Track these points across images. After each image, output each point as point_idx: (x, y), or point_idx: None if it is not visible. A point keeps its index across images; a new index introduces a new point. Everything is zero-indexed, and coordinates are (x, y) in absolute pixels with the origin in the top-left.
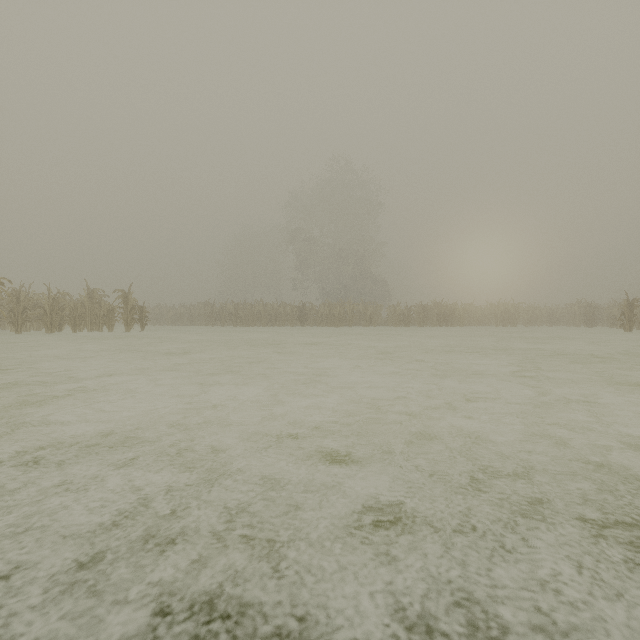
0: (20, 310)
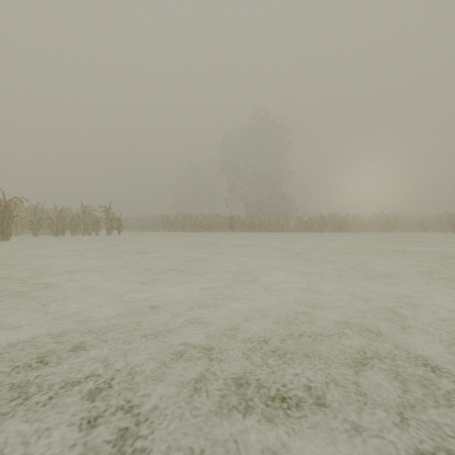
0: (36, 220)
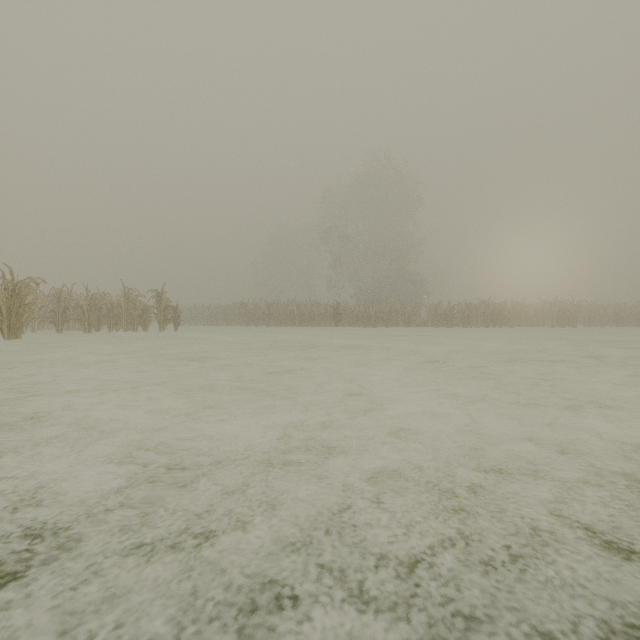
0: (60, 310)
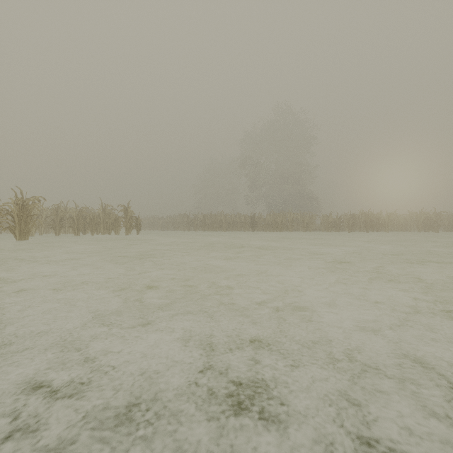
0: (58, 219)
